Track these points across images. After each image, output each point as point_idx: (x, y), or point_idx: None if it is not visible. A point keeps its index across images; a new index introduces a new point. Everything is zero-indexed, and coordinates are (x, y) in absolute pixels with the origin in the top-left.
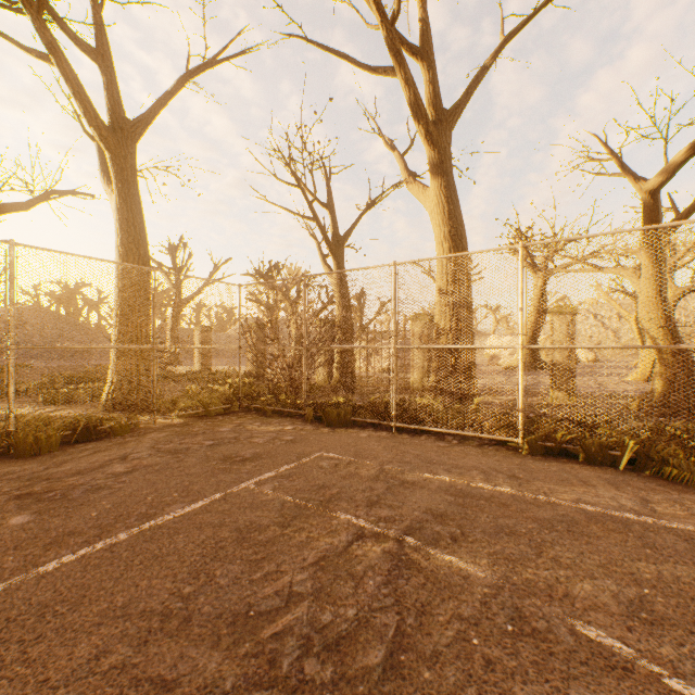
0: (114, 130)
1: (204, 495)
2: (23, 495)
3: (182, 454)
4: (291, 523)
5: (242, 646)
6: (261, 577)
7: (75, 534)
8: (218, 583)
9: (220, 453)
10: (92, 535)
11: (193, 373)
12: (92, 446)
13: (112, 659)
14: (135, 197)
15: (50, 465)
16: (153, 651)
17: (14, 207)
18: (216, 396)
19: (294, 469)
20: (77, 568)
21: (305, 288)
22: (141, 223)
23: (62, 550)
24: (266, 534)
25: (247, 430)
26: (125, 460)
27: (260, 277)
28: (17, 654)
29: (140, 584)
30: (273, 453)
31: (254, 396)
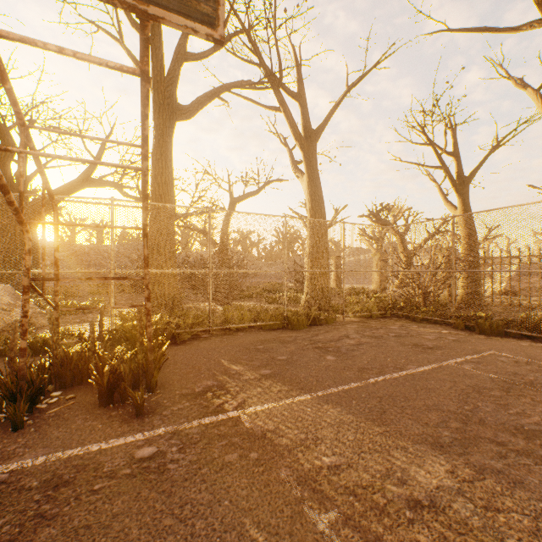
0: (306, 139)
1: (423, 364)
2: (317, 347)
3: (381, 339)
4: (509, 390)
5: (534, 440)
6: (514, 413)
7: (367, 369)
8: (485, 409)
9: (407, 341)
10: (377, 371)
11: (333, 288)
12: (321, 328)
13: (453, 424)
14: (317, 177)
15: (311, 335)
16: (474, 427)
17: (251, 194)
18: (374, 305)
19: (478, 359)
20: (387, 384)
21: (453, 225)
22: (321, 193)
23: (368, 374)
24: (494, 392)
25: (411, 329)
26: (349, 338)
27: (372, 217)
28: (399, 410)
29: (432, 398)
30: (448, 346)
31: (397, 307)
